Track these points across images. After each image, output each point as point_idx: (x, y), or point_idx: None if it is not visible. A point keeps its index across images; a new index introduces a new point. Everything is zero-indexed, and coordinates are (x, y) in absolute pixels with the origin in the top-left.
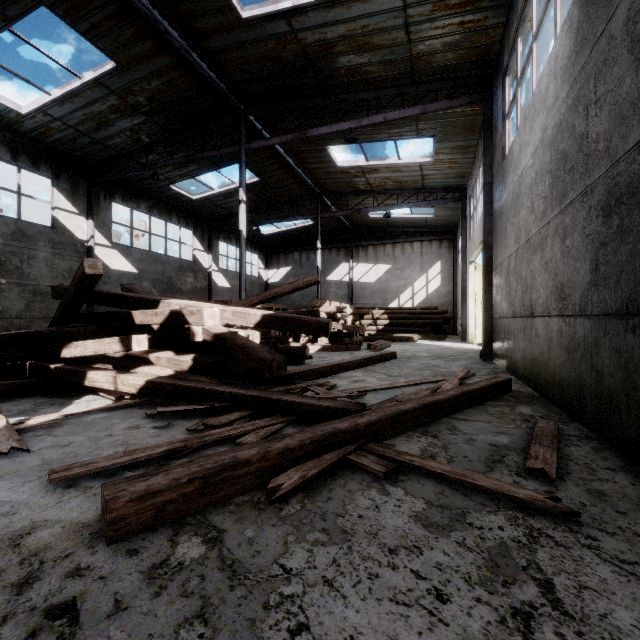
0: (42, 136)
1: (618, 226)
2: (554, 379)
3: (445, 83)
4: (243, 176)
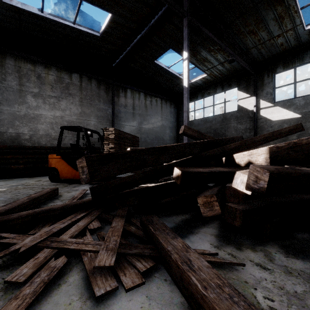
0: None
1: None
2: None
3: None
4: None
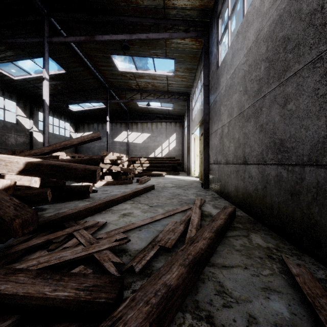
0: None
1: None
2: (271, 211)
3: (183, 22)
4: (46, 60)
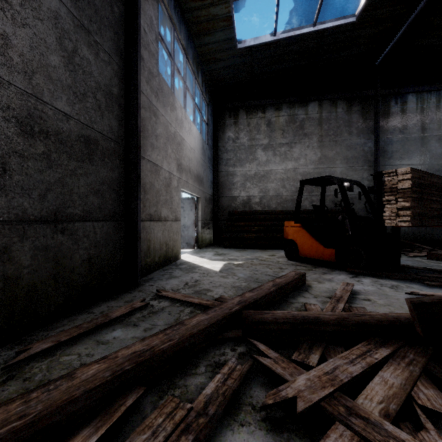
0: None
1: (45, 153)
2: None
3: None
4: None
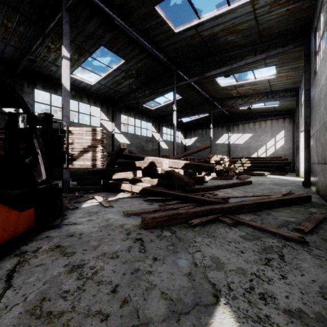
0: (97, 92)
1: None
2: None
3: (280, 39)
4: (175, 99)
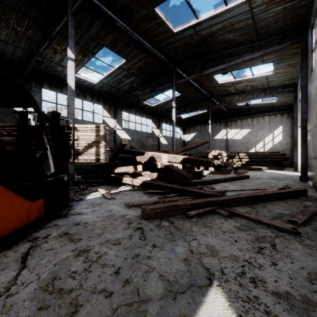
0: (100, 90)
1: None
2: None
3: (277, 36)
4: (174, 96)
